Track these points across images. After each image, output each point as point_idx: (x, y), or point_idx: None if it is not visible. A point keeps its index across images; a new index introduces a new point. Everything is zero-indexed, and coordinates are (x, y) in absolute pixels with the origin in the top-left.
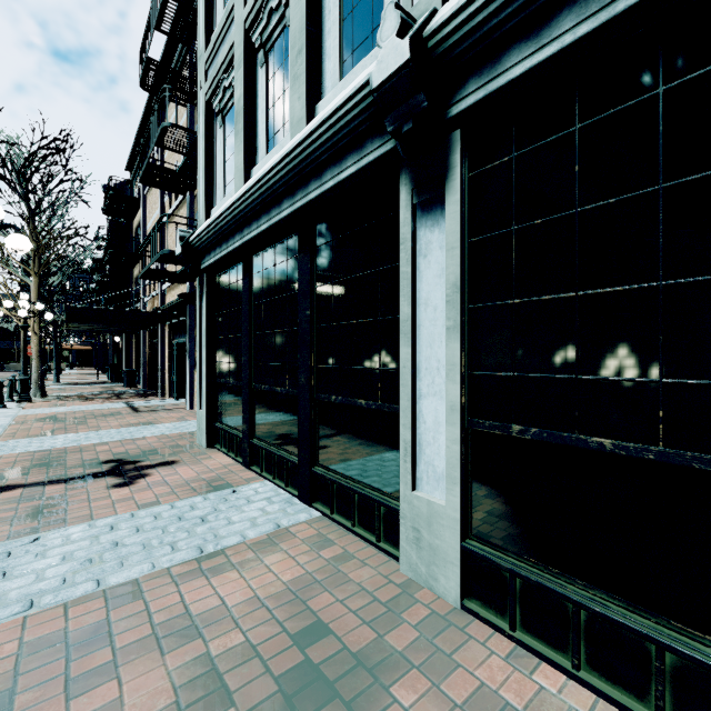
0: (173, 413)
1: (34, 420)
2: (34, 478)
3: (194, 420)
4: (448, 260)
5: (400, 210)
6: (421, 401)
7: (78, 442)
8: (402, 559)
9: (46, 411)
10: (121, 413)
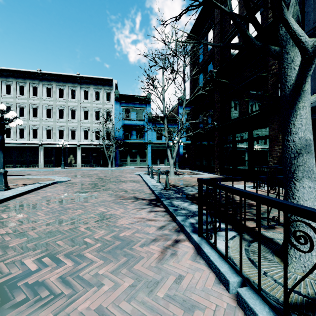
0: None
1: None
2: None
3: None
4: (42, 152)
5: (39, 149)
6: (41, 159)
7: None
8: (39, 167)
9: None
10: None
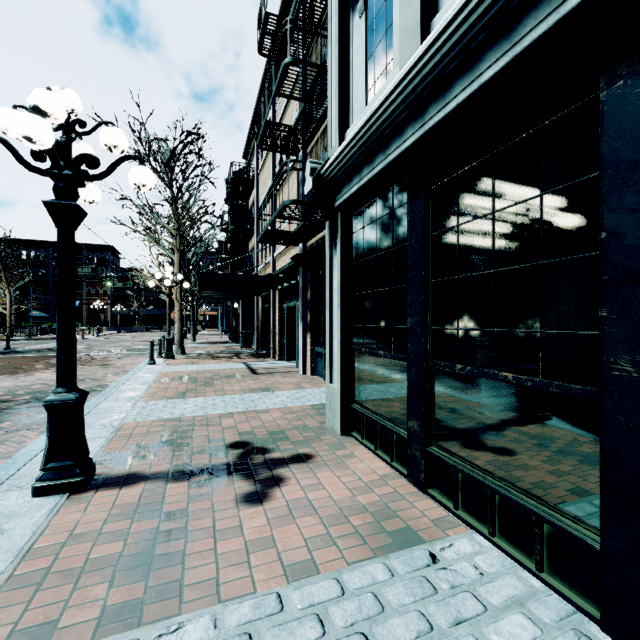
0: (288, 378)
1: (173, 378)
2: (159, 464)
3: (312, 388)
4: None
5: None
6: None
7: (205, 410)
8: None
9: (182, 369)
10: (242, 375)
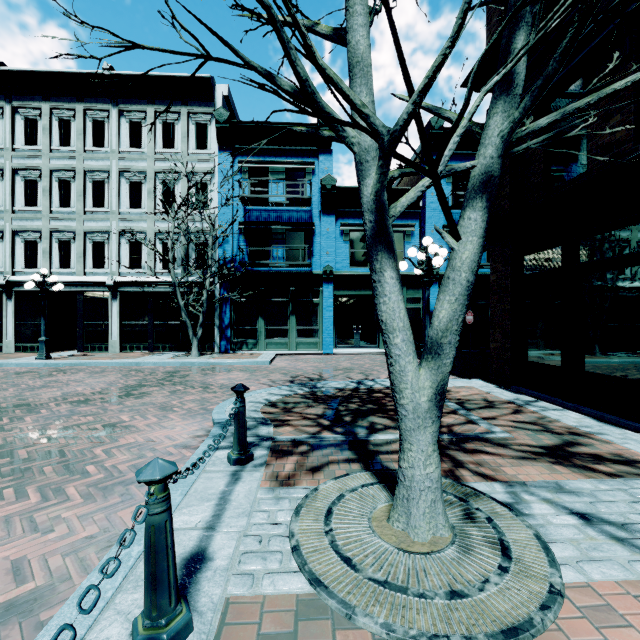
0: None
1: None
2: None
3: None
4: (13, 308)
5: (4, 298)
6: (8, 327)
7: None
8: (4, 351)
9: None
10: None
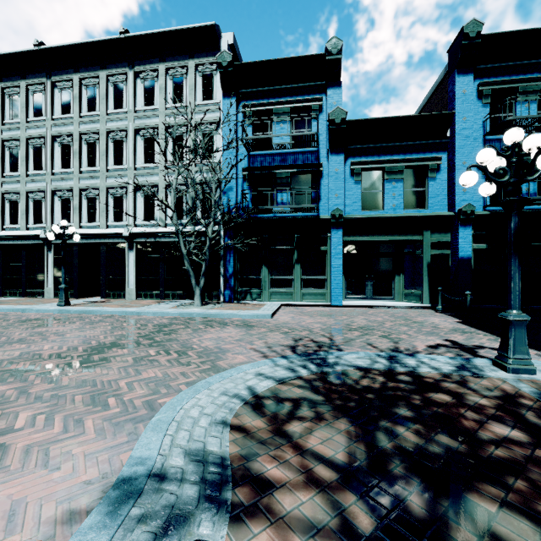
0: None
1: None
2: None
3: None
4: (52, 258)
5: (45, 250)
6: (49, 275)
7: None
8: (46, 296)
9: None
10: None
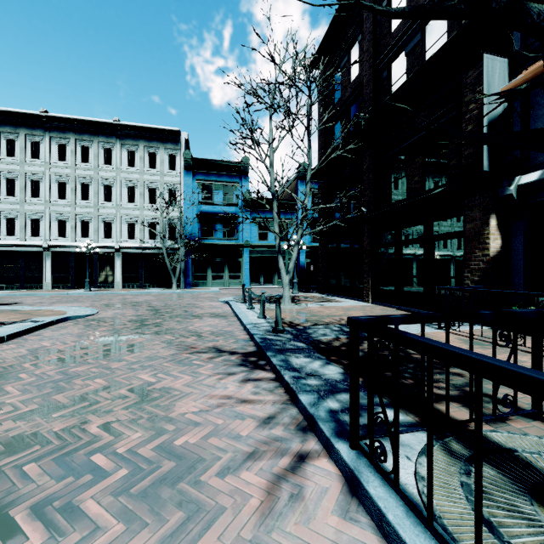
0: None
1: None
2: None
3: None
4: (50, 262)
5: (44, 256)
6: (47, 274)
7: None
8: (44, 289)
9: None
10: None
